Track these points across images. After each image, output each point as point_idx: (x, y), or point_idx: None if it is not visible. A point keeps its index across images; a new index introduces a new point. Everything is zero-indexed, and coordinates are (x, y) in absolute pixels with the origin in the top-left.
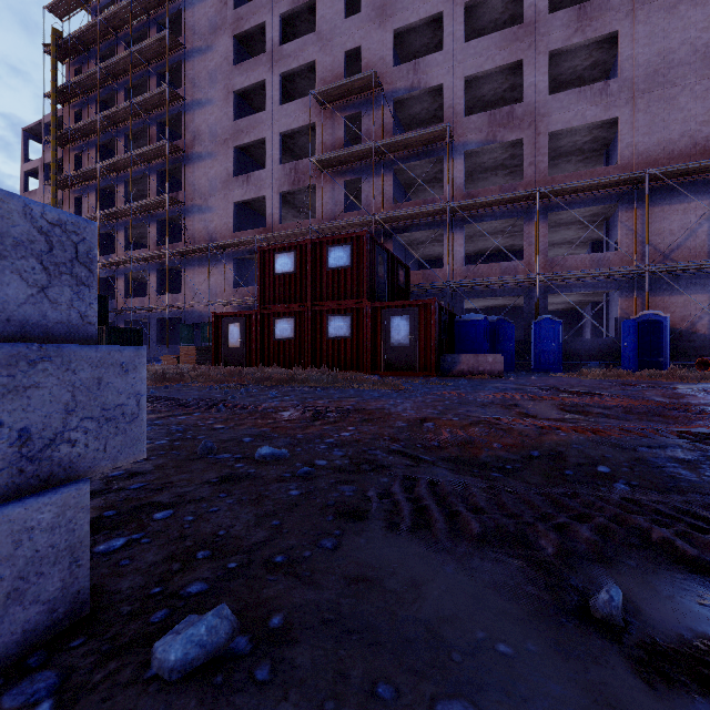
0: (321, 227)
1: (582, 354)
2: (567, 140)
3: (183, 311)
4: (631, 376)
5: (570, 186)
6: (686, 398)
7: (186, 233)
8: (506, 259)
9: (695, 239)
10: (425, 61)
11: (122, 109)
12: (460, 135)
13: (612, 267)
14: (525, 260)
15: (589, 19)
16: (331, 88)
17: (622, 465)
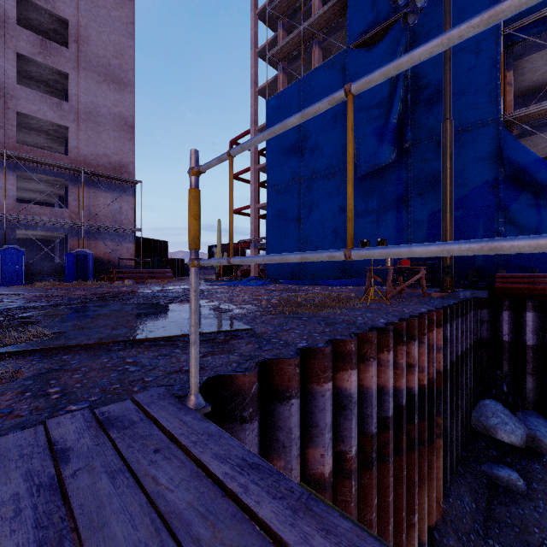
0: None
1: (45, 273)
2: (35, 122)
3: None
4: (62, 285)
5: (34, 159)
6: (71, 293)
7: None
8: None
9: (110, 212)
10: None
11: None
12: None
13: (63, 220)
14: None
15: (50, 52)
16: None
17: None
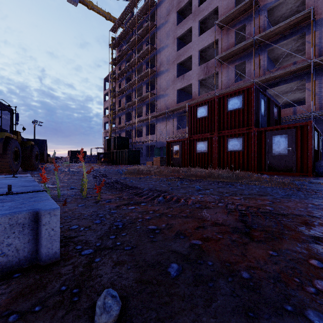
0: (221, 93)
1: None
2: None
3: (156, 142)
4: None
5: None
6: None
7: (157, 107)
8: None
9: None
10: None
11: (133, 60)
12: (321, 13)
13: None
14: None
15: None
16: (226, 16)
17: None
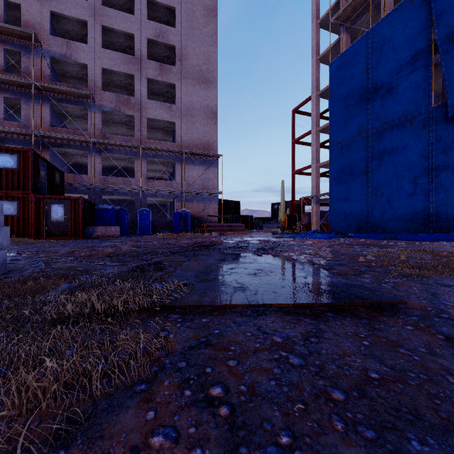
0: None
1: (162, 226)
2: (156, 123)
3: None
4: (172, 235)
5: (156, 148)
6: (179, 242)
7: None
8: (129, 173)
9: (201, 181)
10: (75, 44)
11: None
12: (100, 100)
13: (172, 189)
14: (136, 178)
15: (165, 72)
16: None
17: (133, 255)
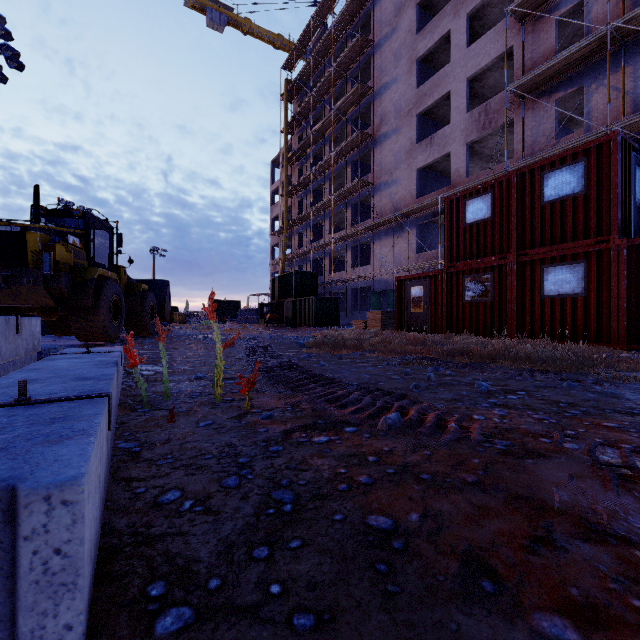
0: (520, 166)
1: None
2: None
3: (372, 280)
4: None
5: None
6: None
7: (374, 210)
8: None
9: None
10: None
11: (327, 119)
12: None
13: None
14: None
15: None
16: None
17: None
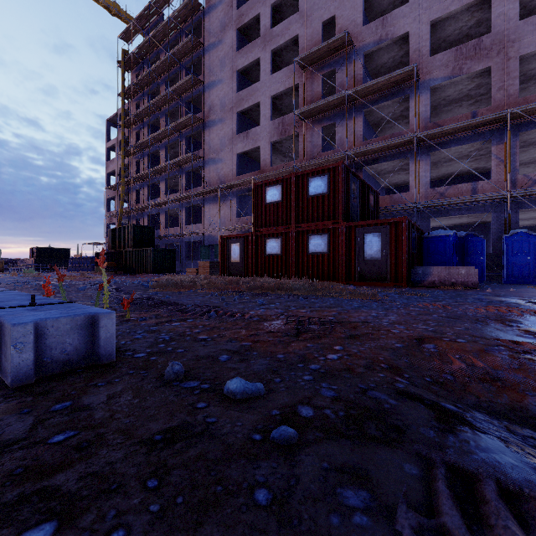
0: (302, 166)
1: None
2: None
3: (202, 236)
4: None
5: None
6: None
7: (205, 179)
8: (469, 181)
9: None
10: (392, 15)
11: (163, 96)
12: (426, 74)
13: None
14: (493, 179)
15: None
16: (310, 53)
17: None
